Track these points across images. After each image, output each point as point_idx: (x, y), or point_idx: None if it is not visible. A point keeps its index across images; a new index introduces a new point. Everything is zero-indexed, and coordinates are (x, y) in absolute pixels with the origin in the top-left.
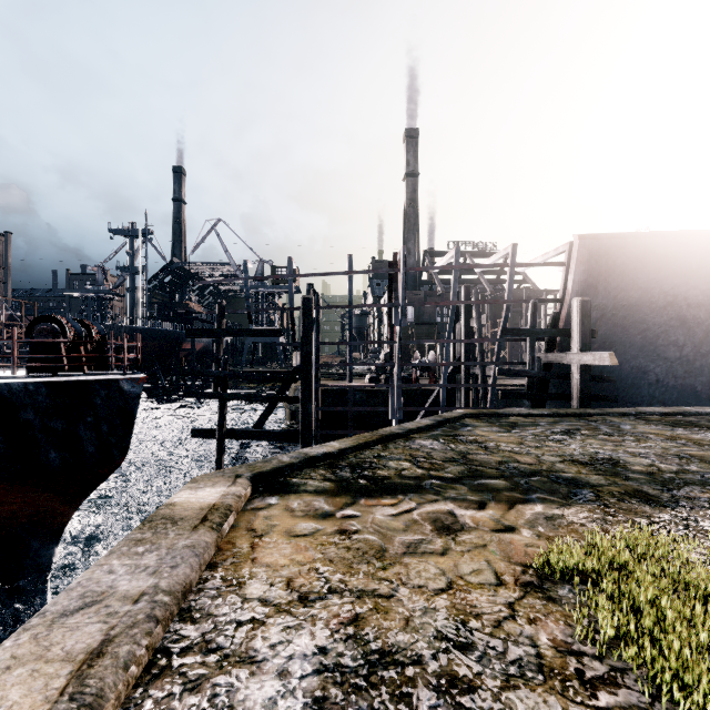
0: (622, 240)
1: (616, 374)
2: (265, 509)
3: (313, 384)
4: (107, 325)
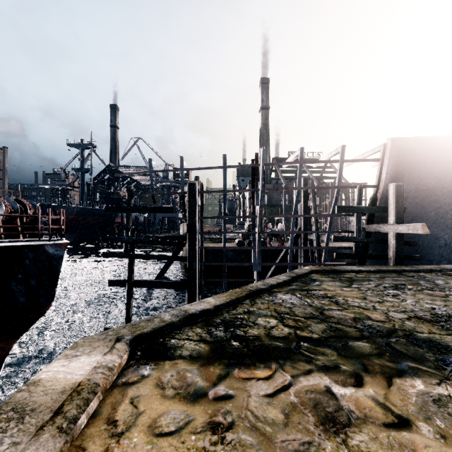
0: (423, 141)
1: (415, 239)
2: (136, 385)
3: (196, 247)
4: (64, 206)
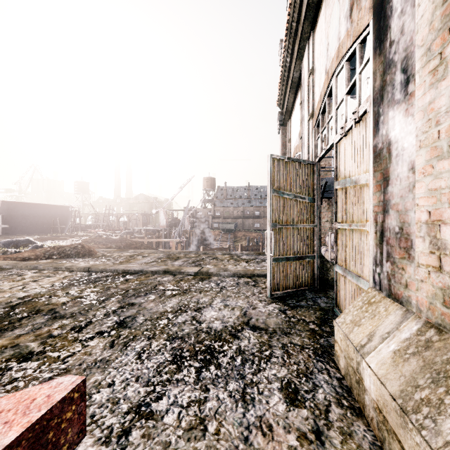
0: (12, 203)
1: (11, 229)
2: None
3: None
4: None
